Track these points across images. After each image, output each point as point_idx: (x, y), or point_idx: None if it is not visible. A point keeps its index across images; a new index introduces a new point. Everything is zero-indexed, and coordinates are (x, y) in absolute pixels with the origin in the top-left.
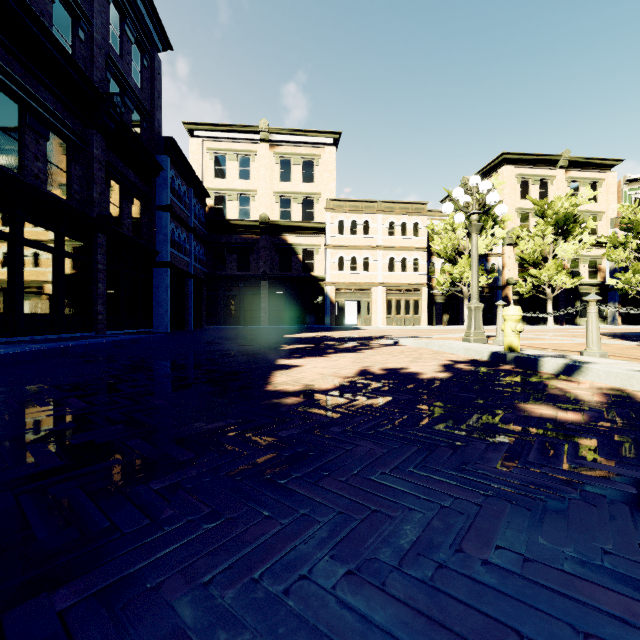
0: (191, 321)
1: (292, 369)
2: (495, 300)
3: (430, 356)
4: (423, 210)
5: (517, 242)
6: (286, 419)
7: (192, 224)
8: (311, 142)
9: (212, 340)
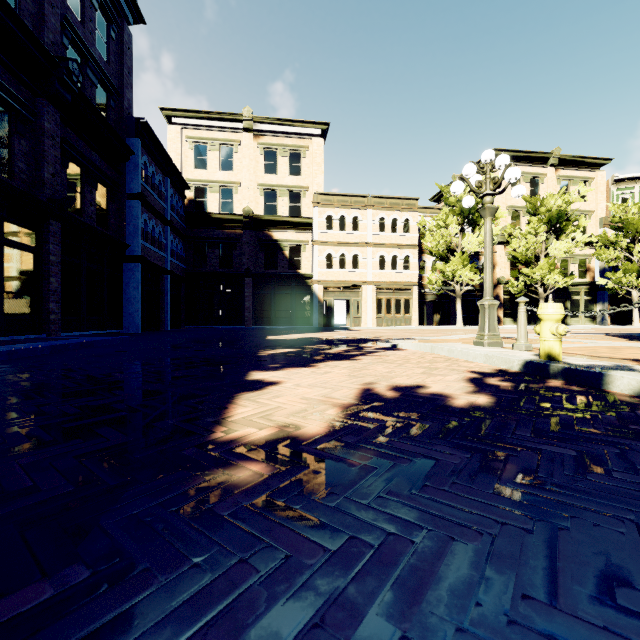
0: (167, 321)
1: (266, 389)
2: None
3: (444, 365)
4: (414, 206)
5: (509, 240)
6: (218, 557)
7: (169, 216)
8: (298, 133)
9: (182, 343)
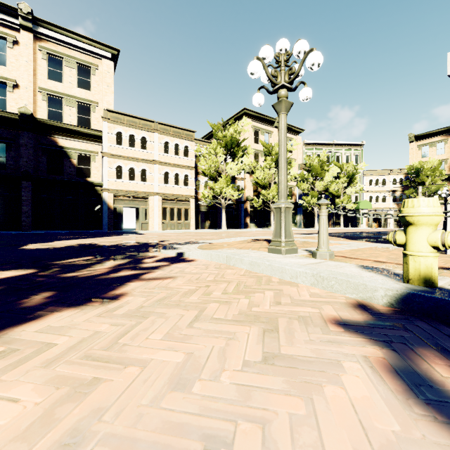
0: None
1: None
2: (240, 211)
3: (270, 300)
4: (192, 137)
5: (254, 171)
6: None
7: None
8: (87, 49)
9: None
